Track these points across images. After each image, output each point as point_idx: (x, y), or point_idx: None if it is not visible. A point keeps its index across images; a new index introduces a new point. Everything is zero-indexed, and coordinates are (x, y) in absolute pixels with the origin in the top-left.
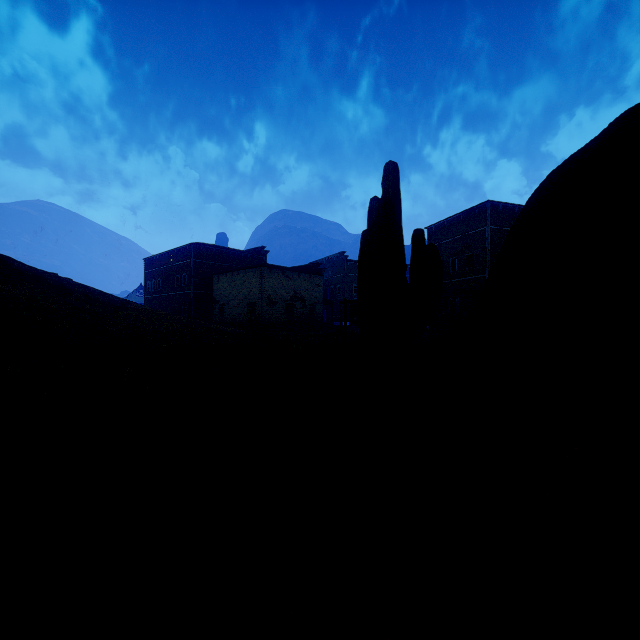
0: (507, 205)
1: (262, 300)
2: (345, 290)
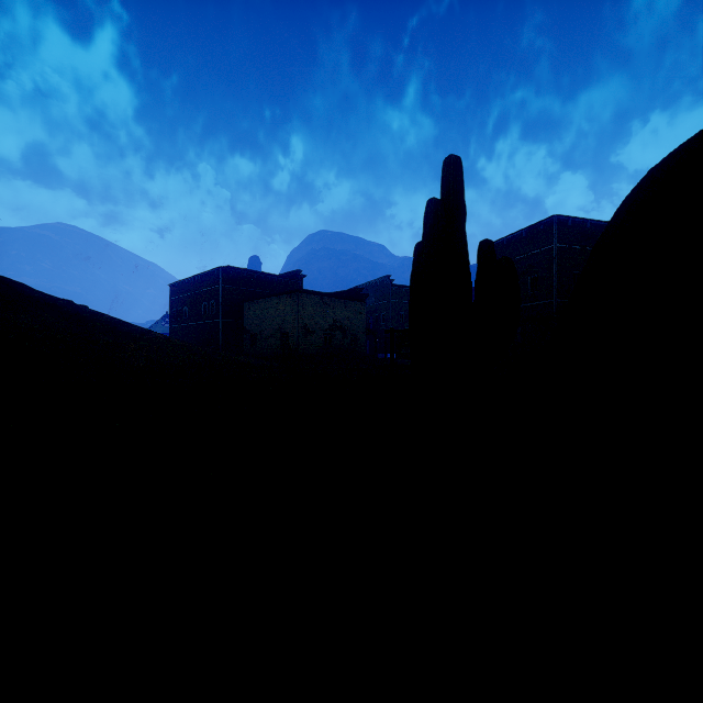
0: (577, 220)
1: (298, 330)
2: (390, 318)
